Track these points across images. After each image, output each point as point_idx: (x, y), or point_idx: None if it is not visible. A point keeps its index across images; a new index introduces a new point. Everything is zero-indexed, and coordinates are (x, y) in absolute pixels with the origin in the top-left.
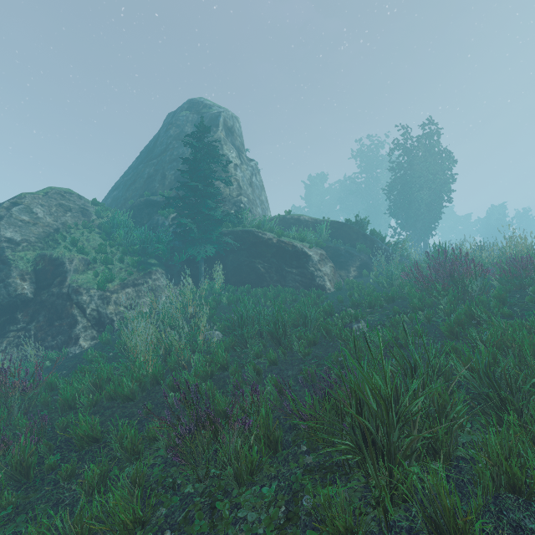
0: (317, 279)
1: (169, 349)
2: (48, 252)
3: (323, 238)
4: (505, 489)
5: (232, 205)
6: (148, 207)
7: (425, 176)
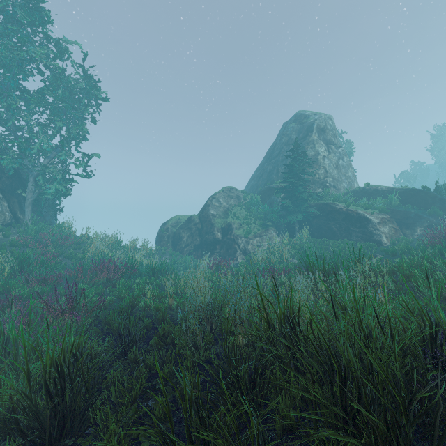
0: (375, 236)
1: (271, 262)
2: (225, 220)
3: (393, 204)
4: None
5: (320, 185)
6: (268, 191)
7: None
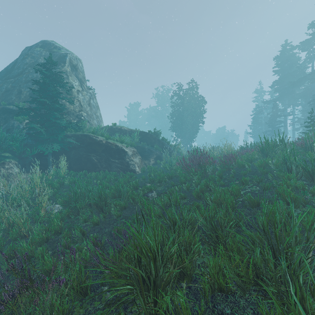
0: (130, 166)
1: (12, 223)
2: None
3: (135, 141)
4: (217, 290)
5: (75, 117)
6: (4, 113)
7: (189, 110)
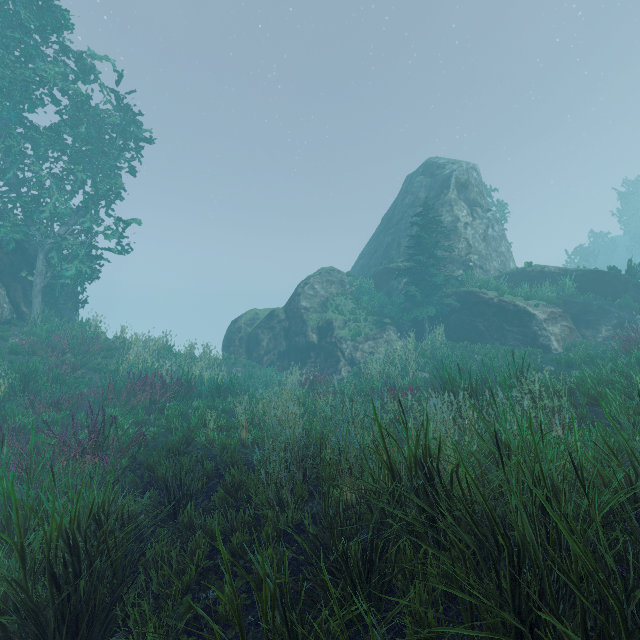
0: (540, 339)
1: (390, 377)
2: (323, 315)
3: (566, 293)
4: None
5: (460, 264)
6: (386, 274)
7: None
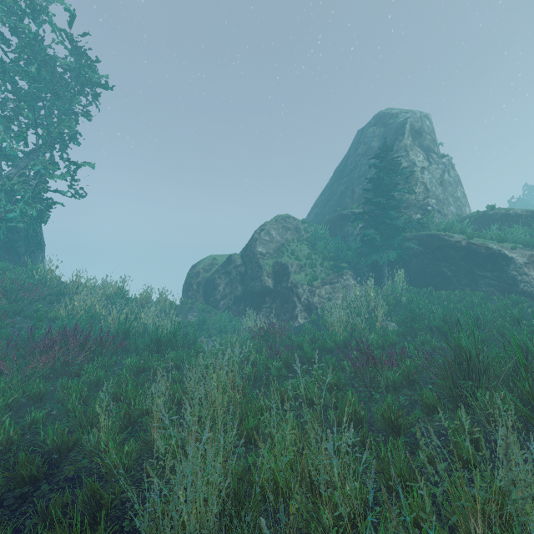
0: (521, 284)
1: (354, 328)
2: (279, 260)
3: None
4: None
5: (418, 209)
6: (340, 220)
7: None
